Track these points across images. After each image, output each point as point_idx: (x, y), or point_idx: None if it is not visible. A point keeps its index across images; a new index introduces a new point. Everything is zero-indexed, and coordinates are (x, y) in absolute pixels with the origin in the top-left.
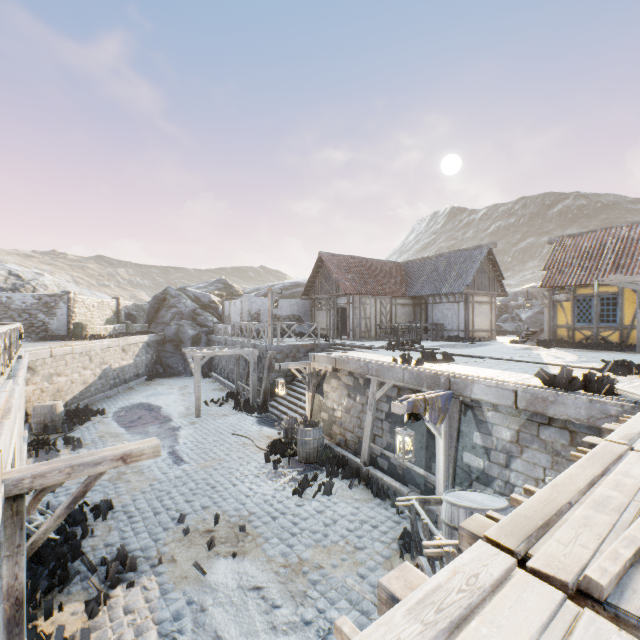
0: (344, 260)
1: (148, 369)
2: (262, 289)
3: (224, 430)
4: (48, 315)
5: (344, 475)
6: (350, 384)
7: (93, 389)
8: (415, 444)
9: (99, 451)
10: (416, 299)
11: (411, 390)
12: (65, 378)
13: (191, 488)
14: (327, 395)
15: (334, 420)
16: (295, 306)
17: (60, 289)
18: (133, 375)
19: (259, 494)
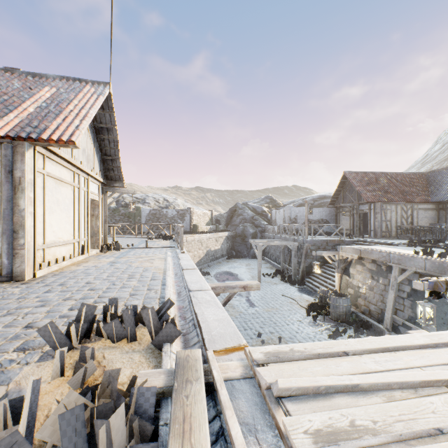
0: (365, 176)
1: (227, 252)
2: (296, 201)
3: (276, 292)
4: (181, 220)
5: (368, 334)
6: (373, 269)
7: (202, 261)
8: (437, 320)
9: (233, 282)
10: (440, 204)
11: (433, 277)
12: (191, 253)
13: (261, 321)
14: (353, 276)
15: (359, 295)
16: (323, 213)
17: (184, 206)
18: (220, 255)
19: (304, 333)
